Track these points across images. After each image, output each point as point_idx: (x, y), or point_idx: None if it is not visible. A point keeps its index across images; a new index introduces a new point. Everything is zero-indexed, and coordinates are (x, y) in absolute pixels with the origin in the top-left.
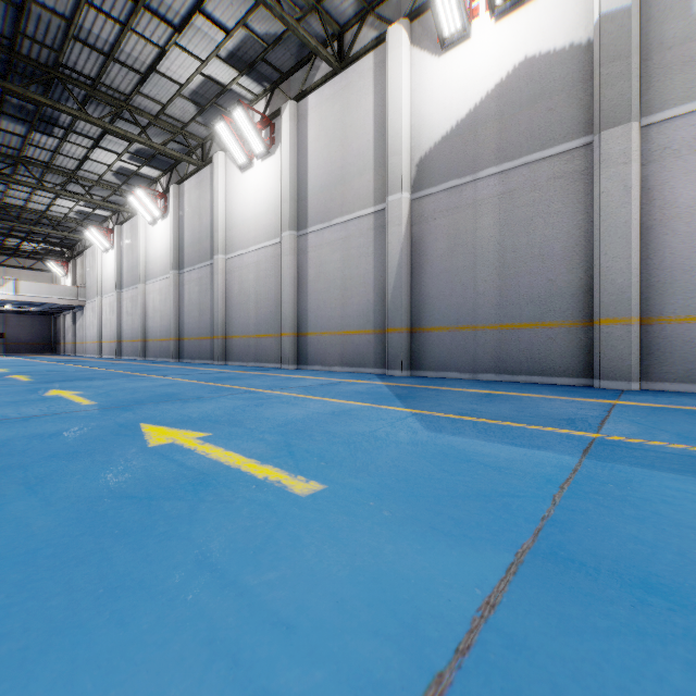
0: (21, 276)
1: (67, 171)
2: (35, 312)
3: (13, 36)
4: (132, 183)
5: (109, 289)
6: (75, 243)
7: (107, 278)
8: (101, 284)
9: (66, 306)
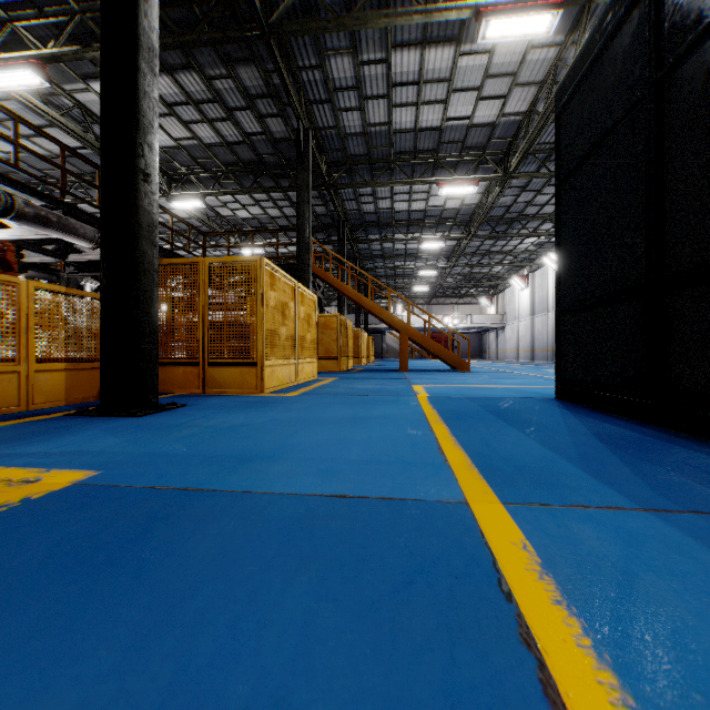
0: (464, 310)
1: (507, 251)
2: (472, 332)
3: (503, 214)
4: (543, 247)
5: (524, 316)
6: (497, 284)
7: (522, 308)
8: (518, 312)
9: (493, 327)
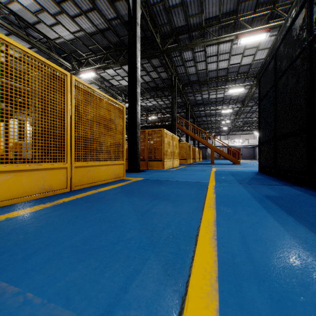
0: (245, 137)
1: None
2: (249, 147)
3: None
4: None
5: None
6: None
7: None
8: None
9: None
